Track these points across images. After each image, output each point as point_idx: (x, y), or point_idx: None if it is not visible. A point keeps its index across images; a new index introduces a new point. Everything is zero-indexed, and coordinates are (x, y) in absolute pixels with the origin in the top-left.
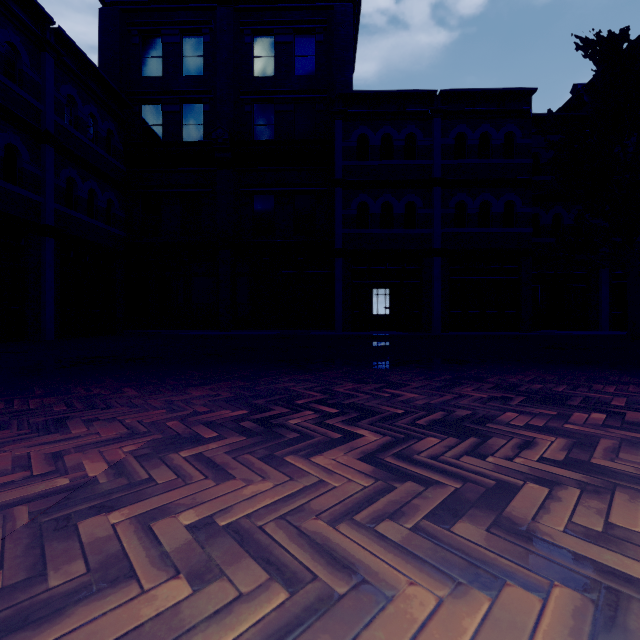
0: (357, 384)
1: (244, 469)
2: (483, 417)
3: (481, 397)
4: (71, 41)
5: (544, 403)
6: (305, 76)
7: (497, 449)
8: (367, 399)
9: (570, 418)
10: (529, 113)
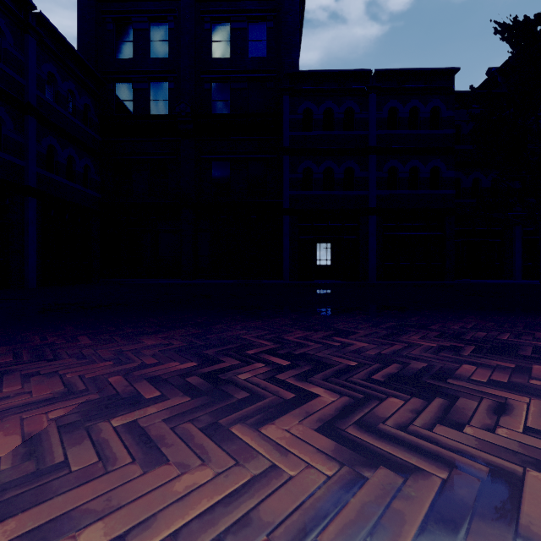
0: (306, 332)
1: (181, 446)
2: (440, 370)
3: (431, 346)
4: (51, 25)
5: (496, 353)
6: (257, 58)
7: (470, 414)
8: (318, 349)
9: (531, 372)
10: (452, 90)
